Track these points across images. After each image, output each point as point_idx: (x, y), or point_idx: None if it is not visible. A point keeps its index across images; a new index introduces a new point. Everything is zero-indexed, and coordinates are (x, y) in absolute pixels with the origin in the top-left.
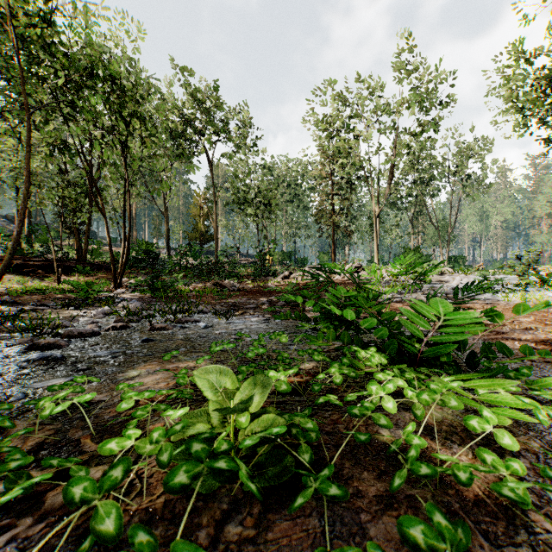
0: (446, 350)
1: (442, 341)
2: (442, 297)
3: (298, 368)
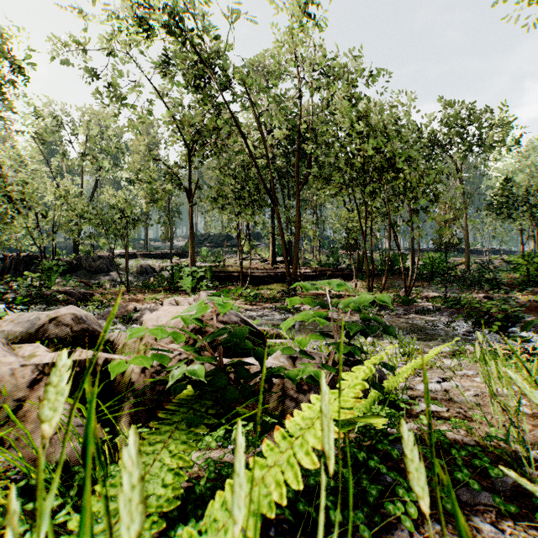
0: None
1: None
2: None
3: None
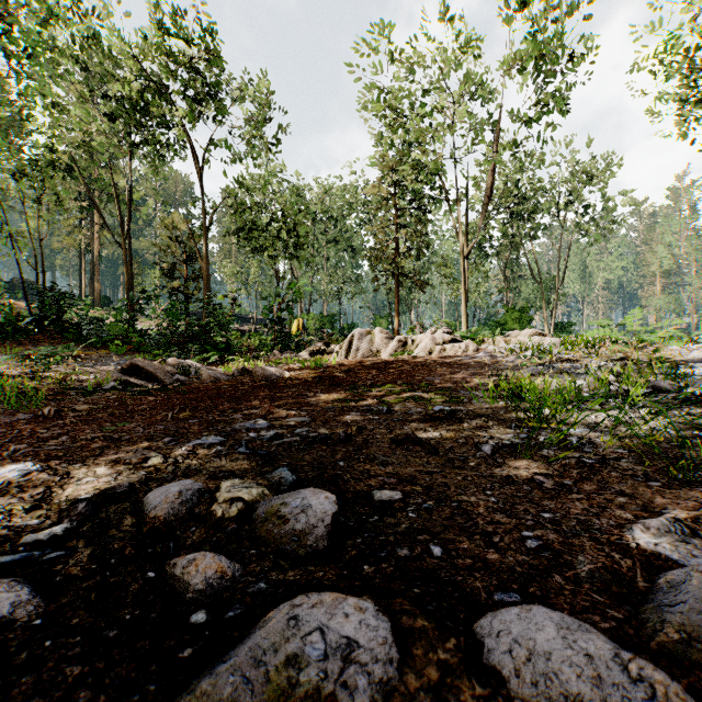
0: None
1: None
2: None
3: None
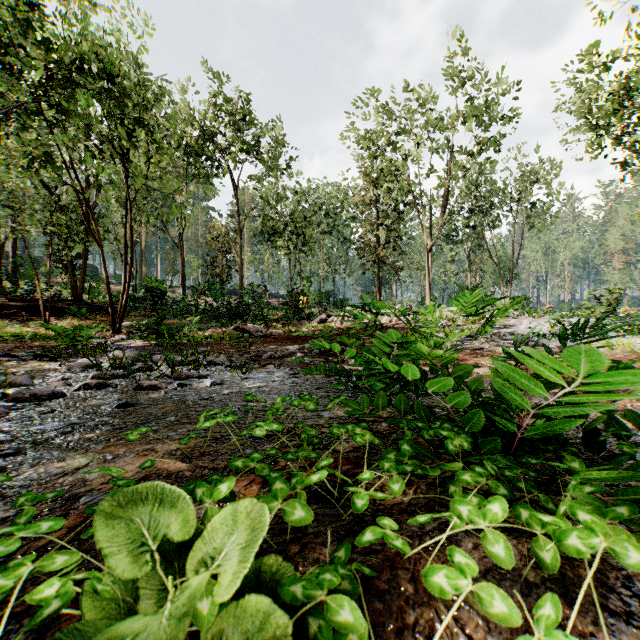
0: (563, 428)
1: (559, 414)
2: (510, 345)
3: (333, 450)
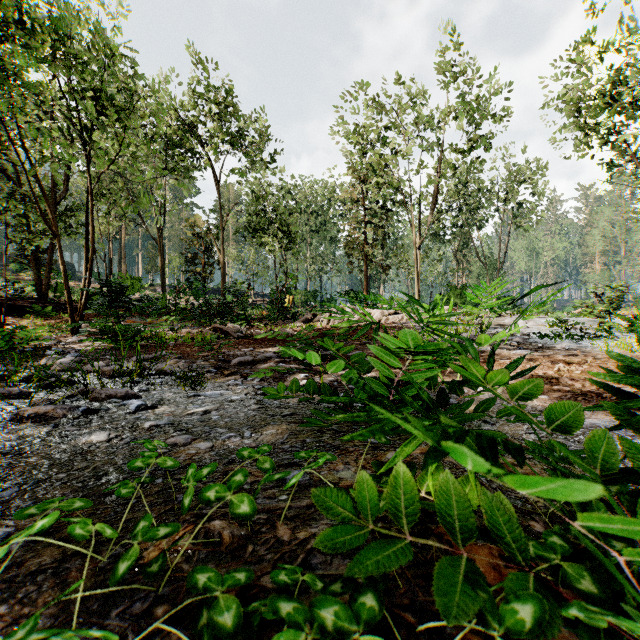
0: None
1: None
2: (513, 346)
3: None
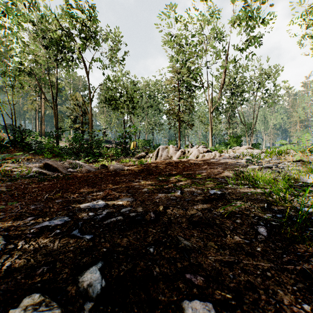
0: None
1: None
2: None
3: None
